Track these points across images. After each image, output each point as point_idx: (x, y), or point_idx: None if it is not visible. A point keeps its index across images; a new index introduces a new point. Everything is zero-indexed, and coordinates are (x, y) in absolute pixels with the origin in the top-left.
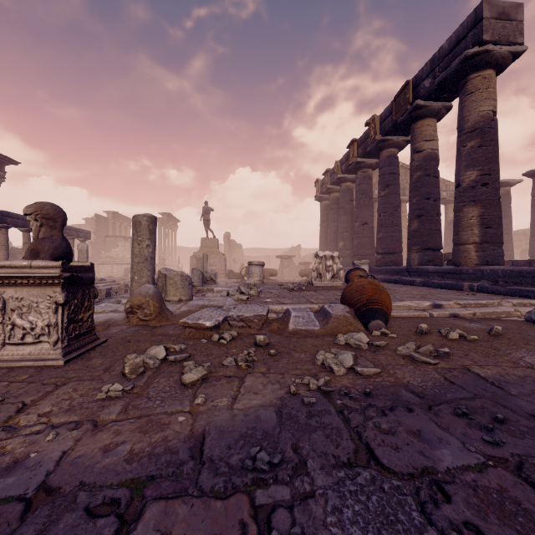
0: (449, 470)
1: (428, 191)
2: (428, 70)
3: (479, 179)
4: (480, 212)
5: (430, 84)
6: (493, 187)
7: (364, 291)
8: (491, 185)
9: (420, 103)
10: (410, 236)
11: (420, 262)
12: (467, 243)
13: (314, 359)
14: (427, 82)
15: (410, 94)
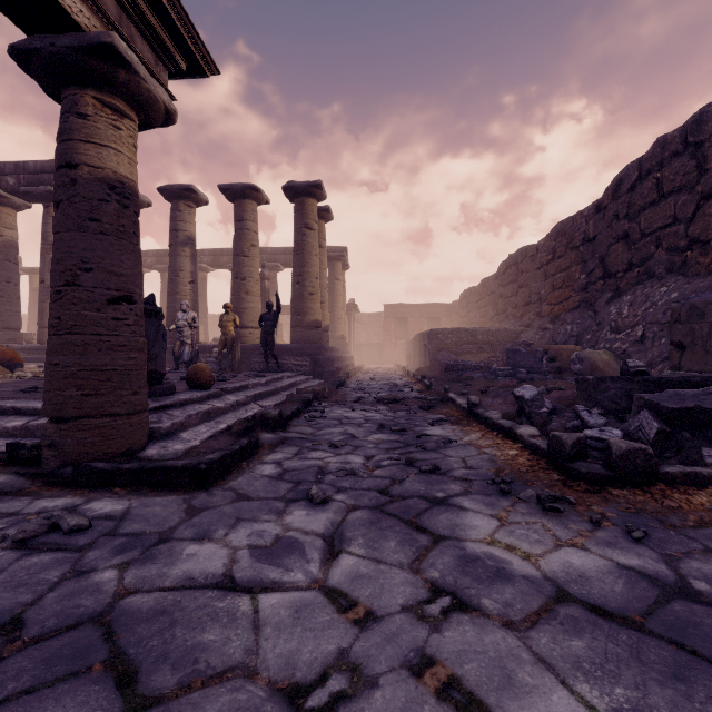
0: None
1: (9, 276)
2: (12, 170)
3: None
4: None
5: (14, 184)
6: None
7: (6, 353)
8: None
9: (2, 193)
10: None
11: (0, 340)
12: None
13: (11, 377)
14: (11, 180)
15: None
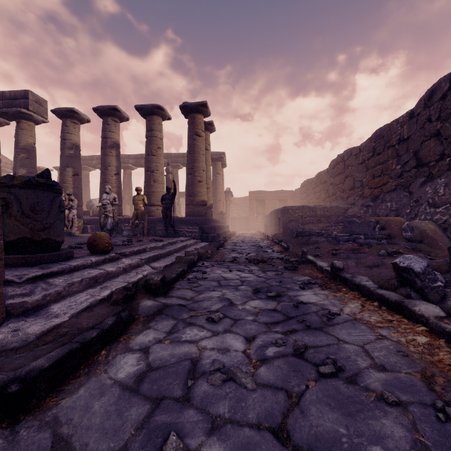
0: None
1: None
2: None
3: (27, 174)
4: None
5: None
6: None
7: None
8: None
9: None
10: None
11: None
12: None
13: None
14: None
15: None
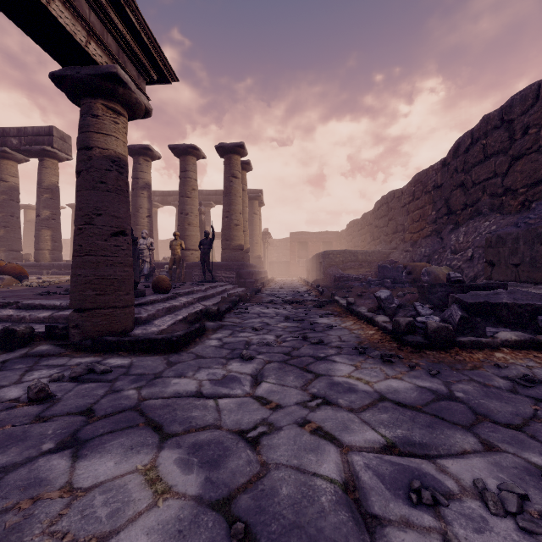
0: None
1: (13, 211)
2: (16, 133)
3: (51, 216)
4: (52, 234)
5: (17, 144)
6: (58, 222)
7: (16, 269)
8: (57, 220)
9: (8, 150)
10: None
11: (6, 259)
12: (45, 249)
13: (22, 285)
14: (15, 141)
15: None
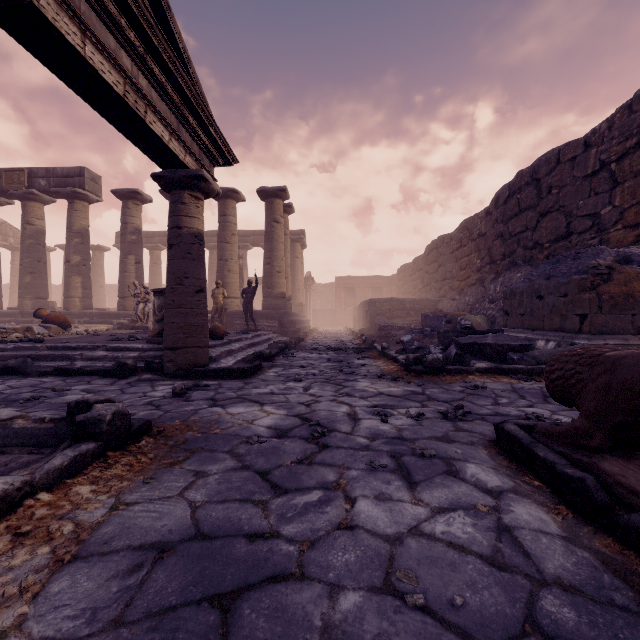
0: (120, 334)
1: (40, 256)
2: (44, 174)
3: (82, 262)
4: (82, 280)
5: (45, 185)
6: (89, 268)
7: (60, 317)
8: (88, 266)
9: (36, 192)
10: (23, 287)
11: (33, 307)
12: (75, 297)
13: (72, 334)
14: (43, 182)
15: (26, 180)
